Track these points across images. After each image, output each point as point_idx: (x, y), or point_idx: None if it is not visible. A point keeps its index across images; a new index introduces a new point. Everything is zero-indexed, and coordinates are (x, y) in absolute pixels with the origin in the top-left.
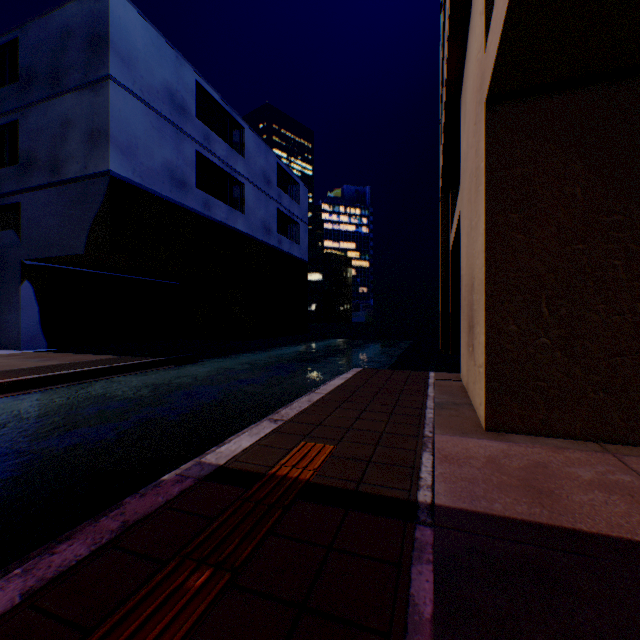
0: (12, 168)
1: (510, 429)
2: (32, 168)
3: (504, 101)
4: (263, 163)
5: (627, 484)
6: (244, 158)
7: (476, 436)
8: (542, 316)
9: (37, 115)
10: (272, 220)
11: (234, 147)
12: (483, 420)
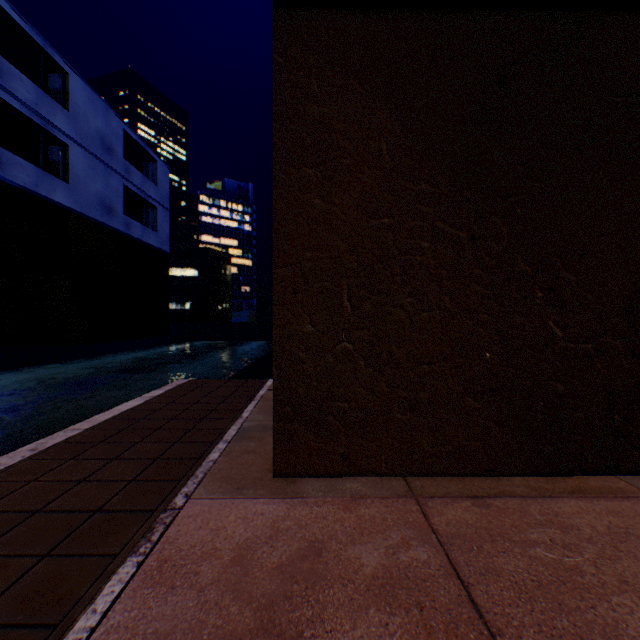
0: None
1: (307, 471)
2: None
3: (299, 8)
4: (101, 125)
5: (421, 572)
6: (69, 111)
7: (254, 493)
8: (345, 312)
9: None
10: (116, 198)
11: (53, 95)
12: (274, 461)
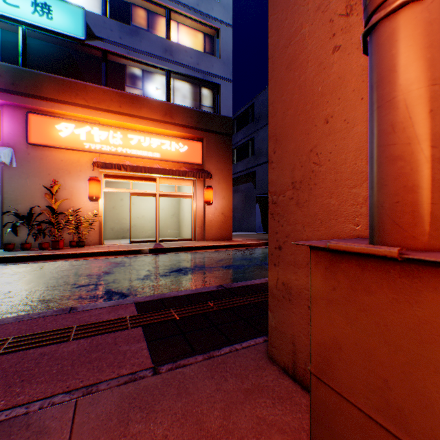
0: (252, 157)
1: None
2: (260, 156)
3: None
4: None
5: None
6: None
7: None
8: None
9: (262, 133)
10: None
11: None
12: None
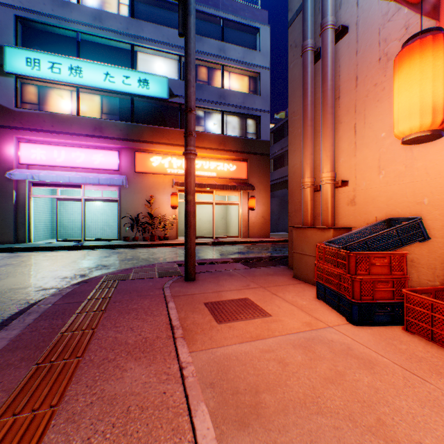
0: (287, 167)
1: None
2: None
3: None
4: None
5: None
6: None
7: None
8: None
9: None
10: None
11: None
12: None
